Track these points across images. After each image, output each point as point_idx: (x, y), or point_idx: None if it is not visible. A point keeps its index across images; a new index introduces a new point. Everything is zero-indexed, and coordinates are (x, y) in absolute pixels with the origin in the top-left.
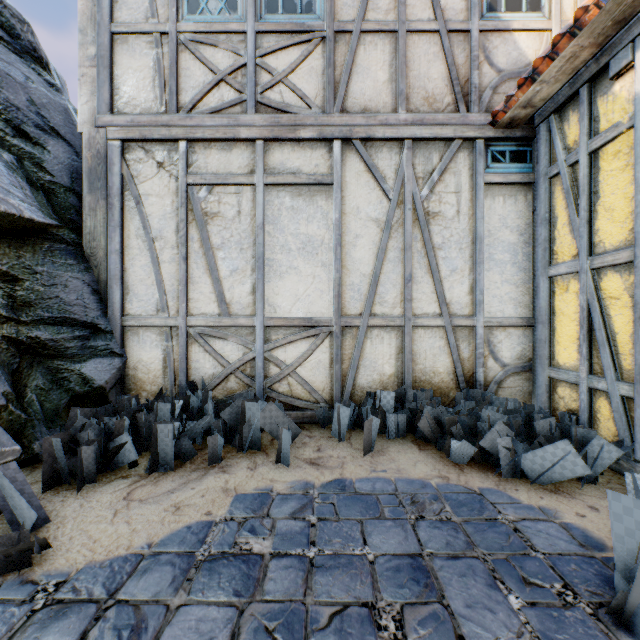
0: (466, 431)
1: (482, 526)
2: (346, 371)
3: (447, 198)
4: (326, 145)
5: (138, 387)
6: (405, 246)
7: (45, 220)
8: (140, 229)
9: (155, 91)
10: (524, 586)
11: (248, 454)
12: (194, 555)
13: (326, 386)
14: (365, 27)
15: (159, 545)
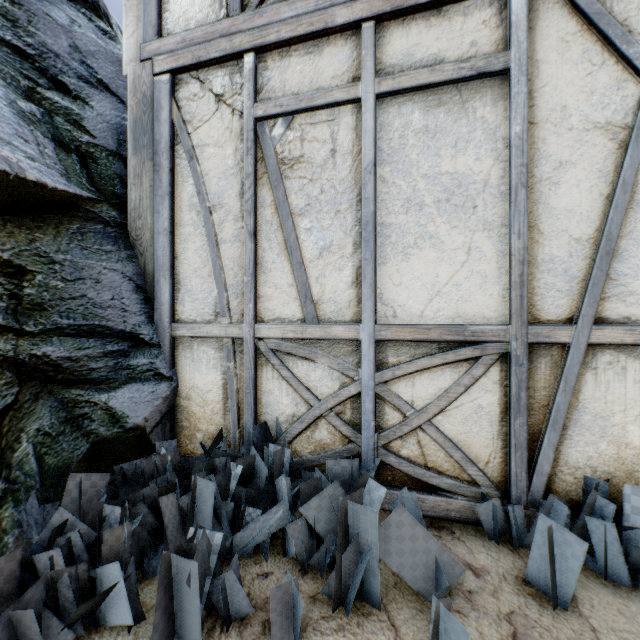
0: None
1: None
2: (536, 430)
3: None
4: (493, 0)
5: (191, 425)
6: None
7: (68, 188)
8: (194, 196)
9: None
10: None
11: (354, 619)
12: None
13: (493, 455)
14: None
15: None
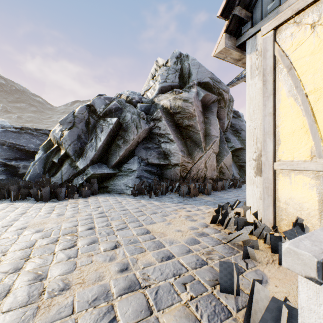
0: None
1: None
2: None
3: None
4: None
5: None
6: None
7: (241, 147)
8: None
9: None
10: None
11: None
12: None
13: None
14: None
15: None
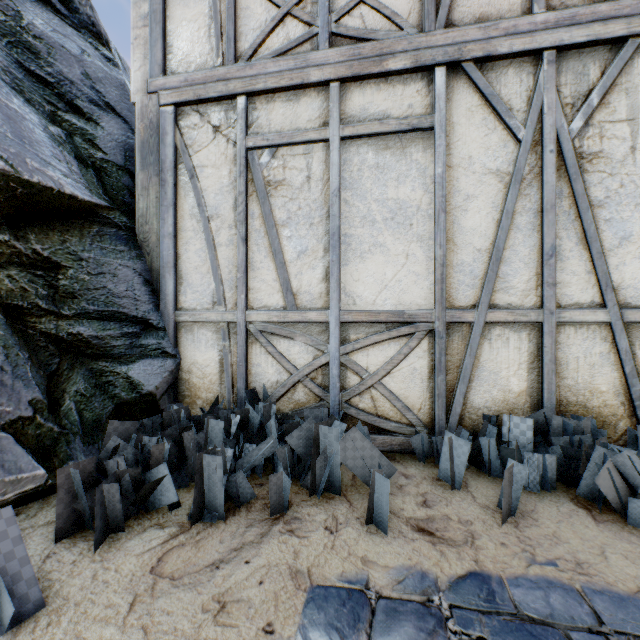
0: None
1: None
2: (452, 384)
3: (613, 130)
4: (423, 76)
5: (192, 394)
6: (544, 206)
7: (92, 199)
8: (194, 207)
9: (211, 42)
10: None
11: (323, 500)
12: None
13: (423, 403)
14: None
15: None
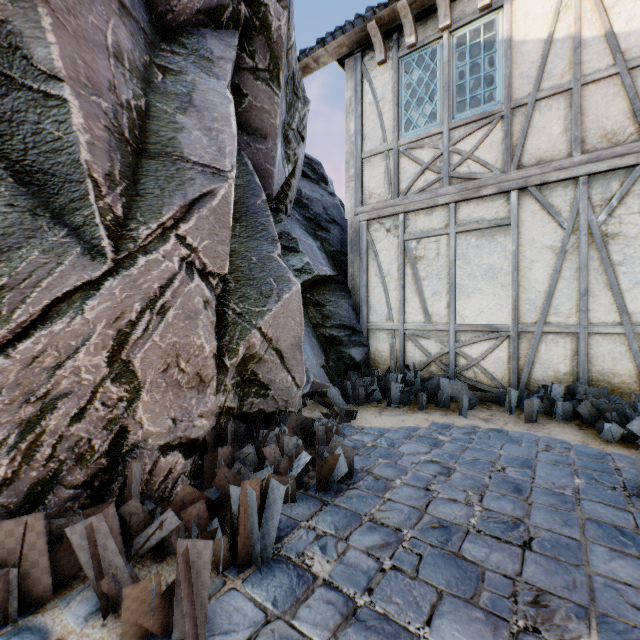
0: (620, 418)
1: (590, 462)
2: (522, 366)
3: (629, 219)
4: (504, 196)
5: (376, 365)
6: (579, 266)
7: (333, 273)
8: (377, 271)
9: (385, 186)
10: (591, 480)
11: (441, 409)
12: (412, 434)
13: (504, 376)
14: (539, 96)
15: (396, 428)
